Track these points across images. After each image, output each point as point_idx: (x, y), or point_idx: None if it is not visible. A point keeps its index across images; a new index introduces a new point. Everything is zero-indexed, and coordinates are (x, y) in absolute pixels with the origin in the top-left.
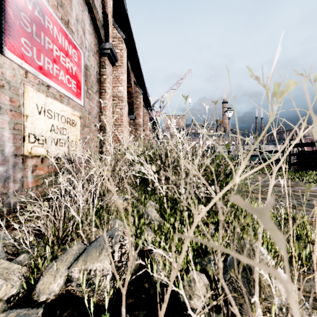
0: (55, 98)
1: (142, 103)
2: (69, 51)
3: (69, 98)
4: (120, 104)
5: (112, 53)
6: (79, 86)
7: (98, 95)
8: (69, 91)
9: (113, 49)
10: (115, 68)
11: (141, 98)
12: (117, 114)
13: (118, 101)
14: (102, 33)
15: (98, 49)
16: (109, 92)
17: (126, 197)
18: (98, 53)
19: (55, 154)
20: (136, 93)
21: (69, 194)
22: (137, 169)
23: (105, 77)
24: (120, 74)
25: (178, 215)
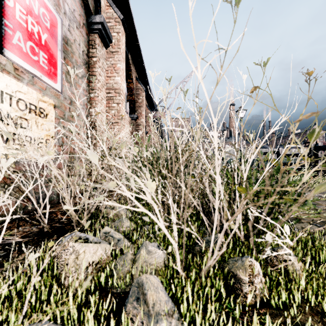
0: (3, 70)
1: (146, 103)
2: (33, 8)
3: (34, 76)
4: (116, 97)
5: (104, 30)
6: (52, 63)
7: (85, 81)
8: (33, 65)
9: (105, 24)
10: (110, 54)
11: (144, 95)
12: (113, 109)
13: (115, 94)
14: (91, 2)
15: (85, 22)
16: (101, 80)
17: (105, 231)
18: (86, 28)
19: (3, 157)
20: (138, 90)
21: (30, 216)
22: (112, 188)
23: (95, 59)
24: (117, 61)
25: (206, 289)
